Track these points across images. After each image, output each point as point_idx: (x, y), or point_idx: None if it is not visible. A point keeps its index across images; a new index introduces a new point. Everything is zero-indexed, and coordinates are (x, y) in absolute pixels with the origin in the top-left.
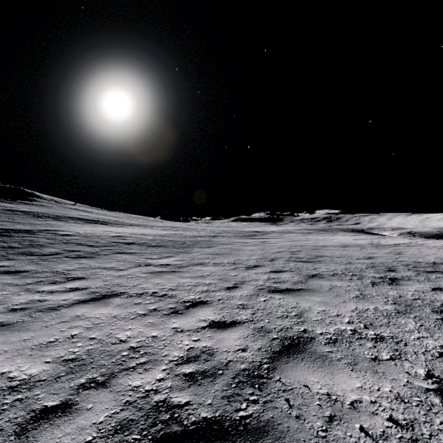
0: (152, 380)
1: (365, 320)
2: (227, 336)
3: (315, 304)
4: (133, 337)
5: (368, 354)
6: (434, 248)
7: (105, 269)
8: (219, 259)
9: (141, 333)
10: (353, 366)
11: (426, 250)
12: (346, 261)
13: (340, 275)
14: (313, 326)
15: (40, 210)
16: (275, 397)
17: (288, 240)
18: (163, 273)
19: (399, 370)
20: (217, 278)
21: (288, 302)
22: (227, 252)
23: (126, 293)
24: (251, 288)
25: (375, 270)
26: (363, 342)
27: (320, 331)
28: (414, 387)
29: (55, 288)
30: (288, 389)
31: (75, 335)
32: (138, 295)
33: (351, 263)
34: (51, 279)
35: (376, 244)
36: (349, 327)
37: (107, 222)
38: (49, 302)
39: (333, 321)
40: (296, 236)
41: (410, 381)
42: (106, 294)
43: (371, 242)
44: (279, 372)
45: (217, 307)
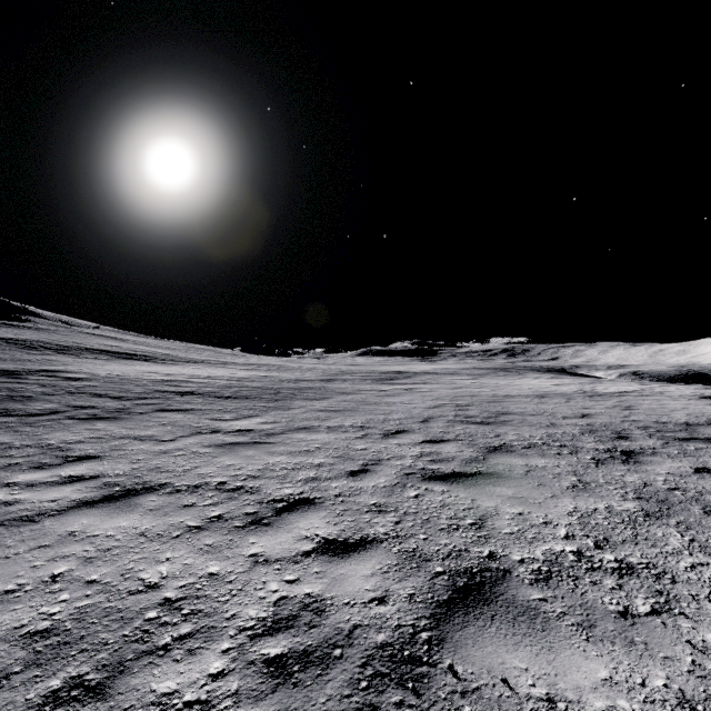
0: (200, 677)
1: (594, 531)
2: (350, 570)
3: (504, 501)
4: (173, 577)
5: (611, 602)
6: (681, 398)
7: (137, 440)
8: (336, 420)
9: (189, 569)
10: (588, 631)
11: (670, 403)
12: (547, 421)
13: (541, 446)
14: (506, 546)
15: (35, 336)
16: (447, 710)
17: (450, 386)
18: (240, 445)
19: (674, 637)
20: (334, 455)
21: (458, 498)
22: (350, 408)
23: (169, 486)
24: (392, 473)
25: (596, 437)
26: (599, 578)
27: (520, 557)
28: (708, 675)
29: (40, 477)
30: (472, 689)
31: (59, 575)
32: (191, 490)
33: (556, 425)
34: (35, 461)
35: (591, 393)
36: (568, 547)
37: (151, 357)
38: (22, 506)
39: (539, 535)
40: (462, 379)
41: (698, 660)
42: (132, 488)
43: (581, 389)
44: (450, 648)
45: (333, 511)
